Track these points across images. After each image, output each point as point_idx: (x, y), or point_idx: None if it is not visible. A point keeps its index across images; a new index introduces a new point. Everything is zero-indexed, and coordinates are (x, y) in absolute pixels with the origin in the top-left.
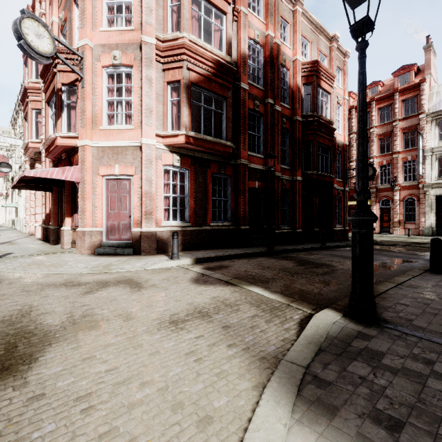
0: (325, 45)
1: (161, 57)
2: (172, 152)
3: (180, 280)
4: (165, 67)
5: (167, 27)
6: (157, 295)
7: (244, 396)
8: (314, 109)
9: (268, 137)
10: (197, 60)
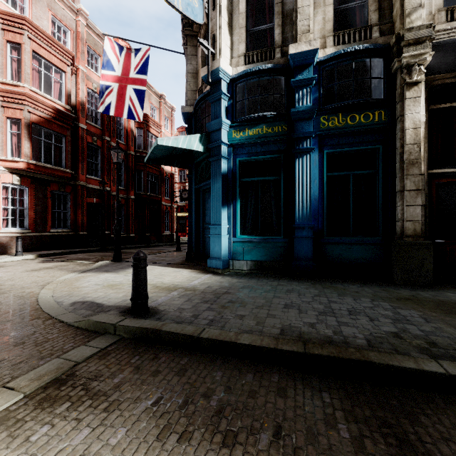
0: (156, 99)
1: (0, 95)
2: (11, 173)
3: (30, 263)
4: (5, 105)
5: (7, 72)
6: (18, 267)
7: (65, 274)
8: (144, 148)
9: (105, 165)
10: (38, 106)
